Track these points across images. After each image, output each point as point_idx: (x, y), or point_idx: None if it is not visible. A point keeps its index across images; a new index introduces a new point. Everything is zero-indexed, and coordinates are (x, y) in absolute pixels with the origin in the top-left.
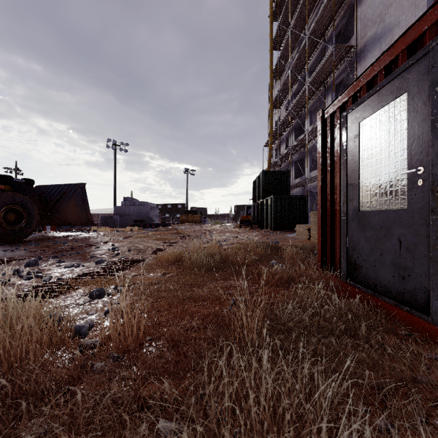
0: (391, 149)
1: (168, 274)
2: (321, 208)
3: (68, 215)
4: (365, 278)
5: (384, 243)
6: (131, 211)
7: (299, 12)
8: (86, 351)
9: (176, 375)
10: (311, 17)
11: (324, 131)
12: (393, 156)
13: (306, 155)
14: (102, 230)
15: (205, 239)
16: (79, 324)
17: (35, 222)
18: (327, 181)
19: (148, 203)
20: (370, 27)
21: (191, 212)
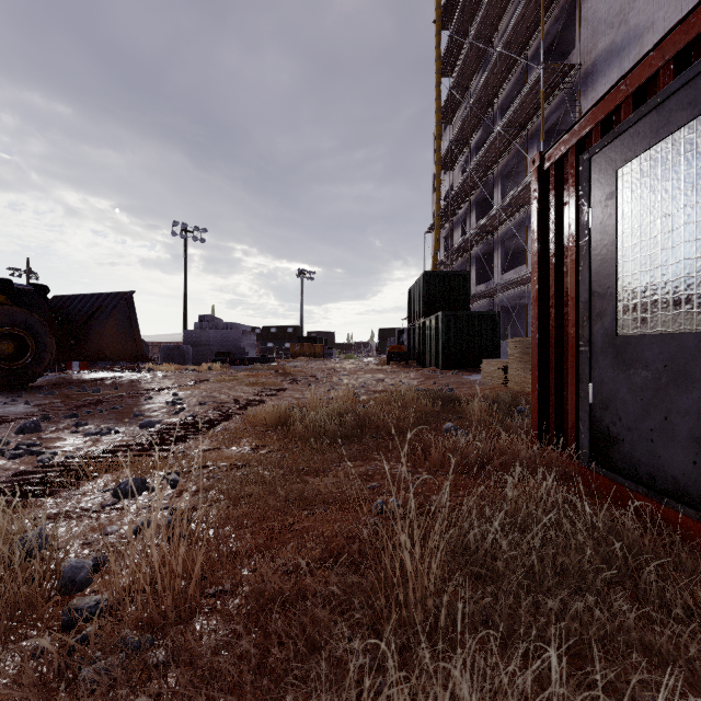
0: (690, 215)
1: (263, 449)
2: (538, 331)
3: (104, 345)
4: (629, 462)
5: (674, 398)
6: (210, 337)
7: (484, 13)
8: (66, 637)
9: (261, 694)
10: (504, 21)
11: (543, 192)
12: (693, 228)
13: (495, 247)
14: (163, 368)
15: (330, 384)
16: (73, 560)
17: (48, 355)
18: (549, 281)
19: (238, 325)
20: (603, 34)
21: (309, 340)
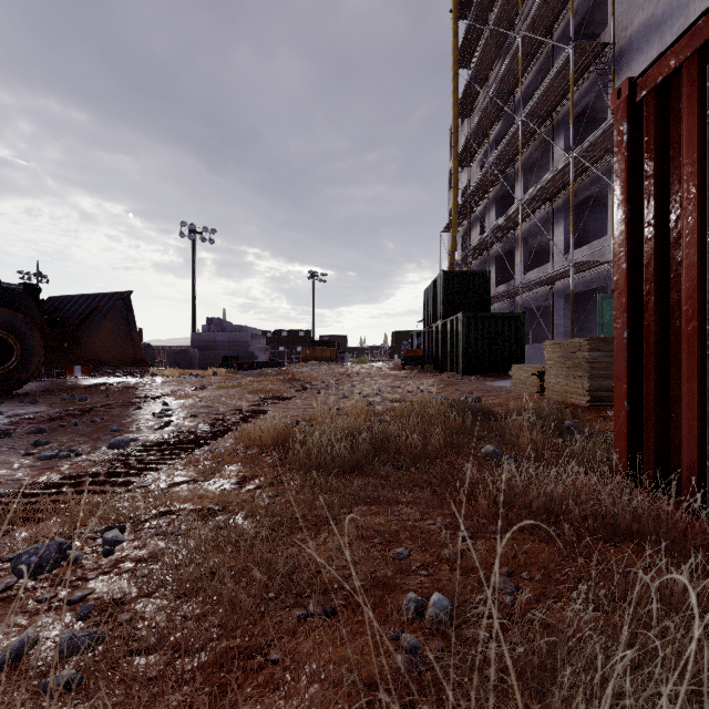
0: None
1: (251, 482)
2: (626, 327)
3: (98, 348)
4: None
5: None
6: (218, 341)
7: None
8: None
9: None
10: (527, 4)
11: (633, 134)
12: None
13: (517, 245)
14: (167, 373)
15: (342, 391)
16: None
17: (35, 359)
18: (645, 257)
19: (247, 328)
20: (641, 7)
21: (321, 343)
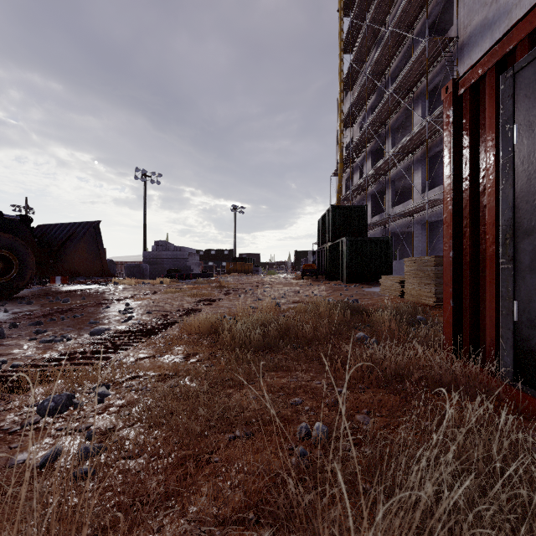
0: None
1: (193, 357)
2: (451, 249)
3: (75, 263)
4: None
5: None
6: (163, 258)
7: (378, 1)
8: None
9: None
10: (394, 7)
11: (456, 117)
12: None
13: (387, 186)
14: (126, 282)
15: (256, 295)
16: None
17: (29, 272)
18: (463, 202)
19: (185, 248)
20: (477, 11)
21: (240, 259)
